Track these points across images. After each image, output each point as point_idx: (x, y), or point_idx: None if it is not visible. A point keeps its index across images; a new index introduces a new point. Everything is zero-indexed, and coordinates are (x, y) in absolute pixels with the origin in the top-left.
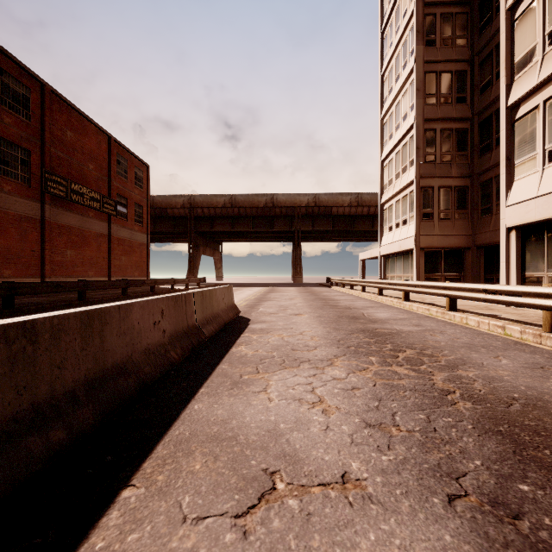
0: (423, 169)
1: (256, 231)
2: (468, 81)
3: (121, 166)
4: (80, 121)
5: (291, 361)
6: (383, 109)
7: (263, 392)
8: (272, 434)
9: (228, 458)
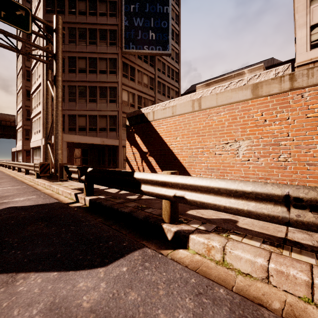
0: (26, 122)
1: None
2: None
3: None
4: None
5: None
6: (17, 90)
7: None
8: None
9: None
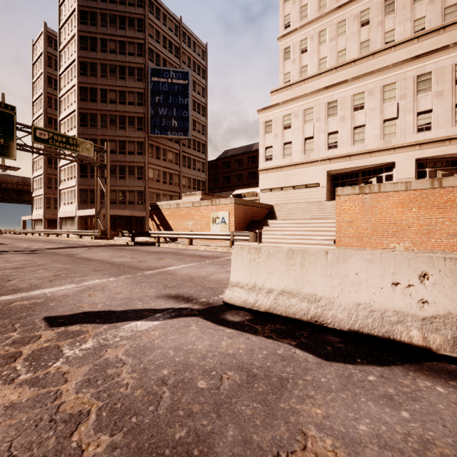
0: (47, 191)
1: None
2: None
3: None
4: None
5: None
6: (34, 155)
7: None
8: None
9: None
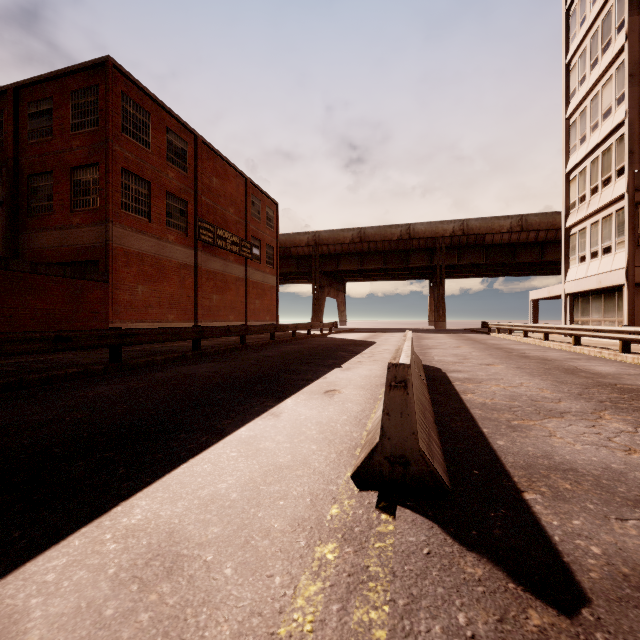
0: (639, 179)
1: (387, 268)
2: None
3: (255, 207)
4: (223, 166)
5: (548, 412)
6: (569, 105)
7: (553, 436)
8: (611, 471)
9: (590, 484)
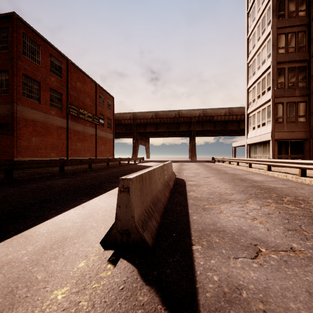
0: (277, 92)
1: (169, 131)
2: (307, 37)
3: (101, 98)
4: (83, 76)
5: (224, 200)
6: (248, 57)
7: (221, 213)
8: (241, 230)
9: (229, 238)
